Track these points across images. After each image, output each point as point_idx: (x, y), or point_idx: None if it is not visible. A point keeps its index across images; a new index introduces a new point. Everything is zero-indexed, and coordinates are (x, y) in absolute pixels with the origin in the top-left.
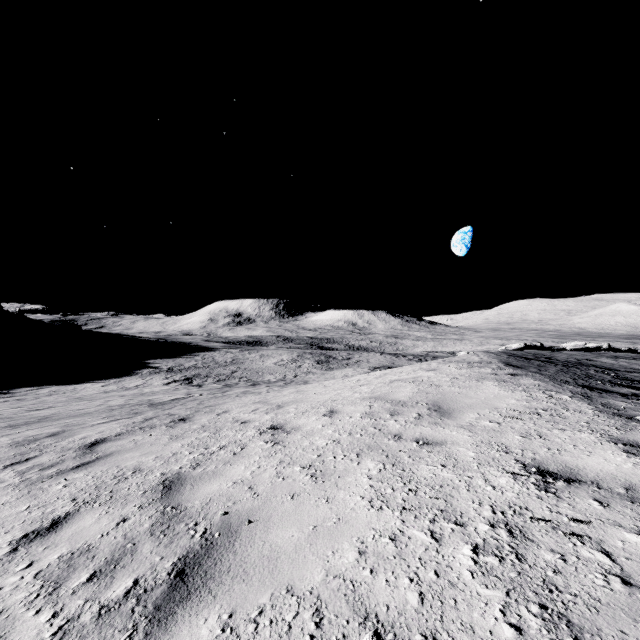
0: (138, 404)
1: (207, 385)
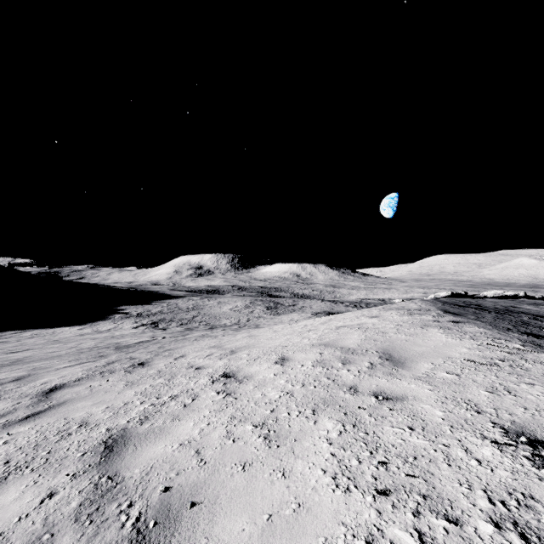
0: (106, 347)
1: (171, 328)
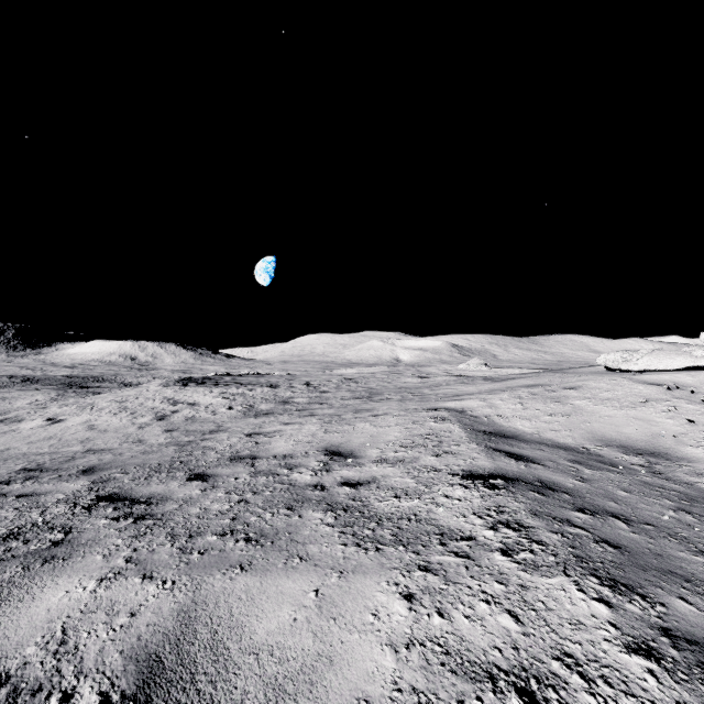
0: None
1: None
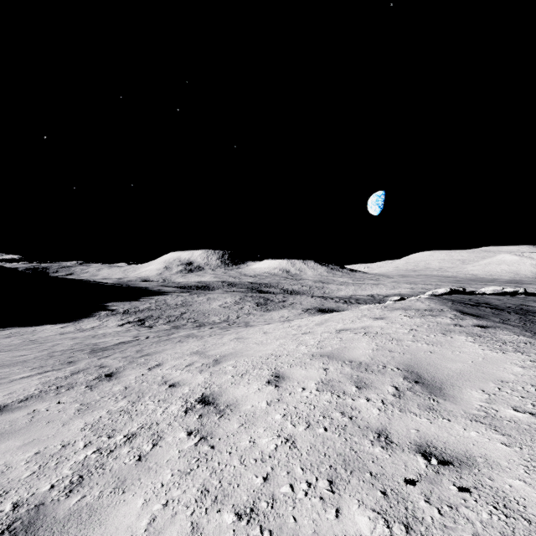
0: (81, 349)
1: (157, 326)
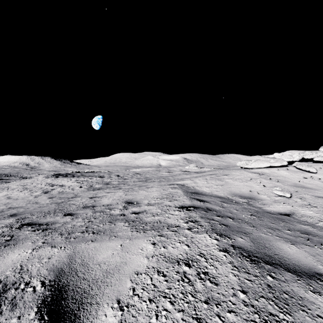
0: None
1: None
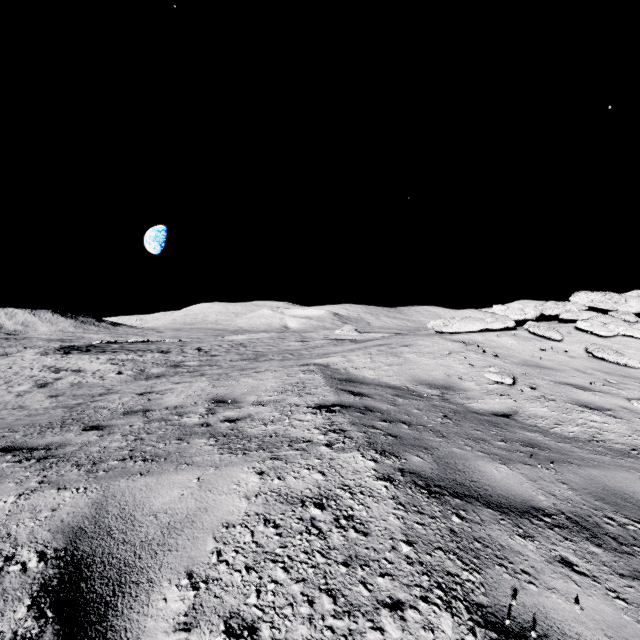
0: None
1: None
